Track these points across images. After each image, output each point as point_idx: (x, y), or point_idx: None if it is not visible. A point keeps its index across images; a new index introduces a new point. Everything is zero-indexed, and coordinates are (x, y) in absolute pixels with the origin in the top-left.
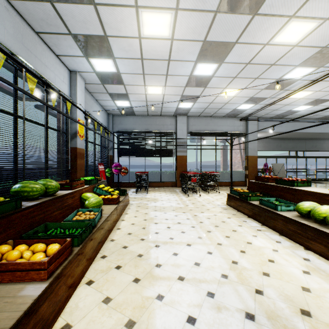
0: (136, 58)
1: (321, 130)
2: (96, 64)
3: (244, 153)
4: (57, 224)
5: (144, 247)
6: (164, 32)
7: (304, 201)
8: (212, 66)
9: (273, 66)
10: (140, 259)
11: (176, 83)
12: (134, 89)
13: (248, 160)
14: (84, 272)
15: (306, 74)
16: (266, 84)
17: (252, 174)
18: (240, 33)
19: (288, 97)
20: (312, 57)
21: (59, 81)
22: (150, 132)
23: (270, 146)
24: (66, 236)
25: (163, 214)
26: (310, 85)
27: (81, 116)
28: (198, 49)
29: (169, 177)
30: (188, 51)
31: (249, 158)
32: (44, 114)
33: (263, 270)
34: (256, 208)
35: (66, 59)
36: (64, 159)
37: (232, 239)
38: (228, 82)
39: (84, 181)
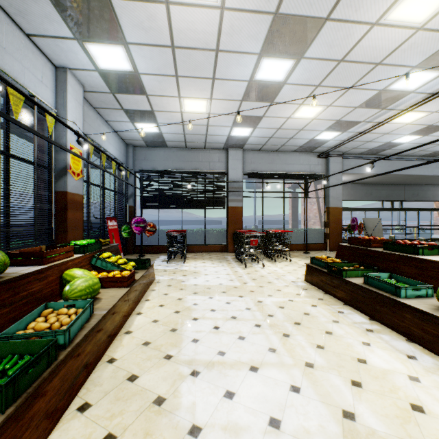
0: (164, 46)
1: (428, 172)
2: (98, 55)
3: (323, 204)
4: None
5: (170, 377)
6: None
7: None
8: (284, 64)
9: (379, 66)
10: (158, 413)
11: (228, 93)
12: (164, 104)
13: (329, 213)
14: None
15: (424, 83)
16: (362, 99)
17: (335, 232)
18: None
19: (390, 122)
20: None
21: (34, 80)
22: (189, 172)
23: (356, 194)
24: None
25: (208, 299)
26: (428, 101)
27: (76, 142)
28: (264, 30)
29: (217, 237)
30: (248, 34)
31: (330, 210)
32: None
33: (413, 438)
34: (359, 290)
35: (45, 43)
36: (45, 210)
37: (330, 353)
38: (307, 94)
39: (73, 247)
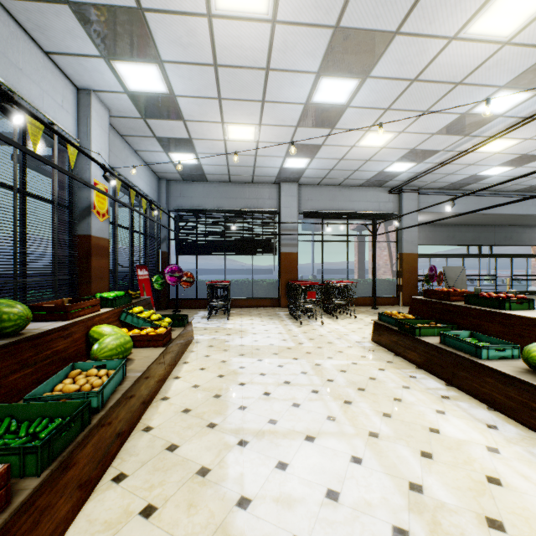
0: (205, 64)
1: (523, 211)
2: (128, 75)
3: (395, 249)
4: (5, 409)
5: (214, 447)
6: (257, 2)
7: (530, 338)
8: (347, 84)
9: (459, 86)
10: (203, 484)
11: (280, 118)
12: (204, 130)
13: (402, 261)
14: (57, 534)
15: (515, 105)
16: (440, 124)
17: (409, 284)
18: (407, 10)
19: (475, 151)
20: (532, 70)
21: (53, 105)
22: (234, 211)
23: (436, 237)
24: (6, 450)
25: (256, 362)
26: (519, 126)
27: (101, 177)
28: (323, 46)
29: (267, 289)
30: (304, 50)
31: (403, 257)
32: (14, 165)
33: (486, 511)
34: (434, 351)
35: (66, 62)
36: (65, 257)
37: (398, 422)
38: (374, 119)
39: (99, 300)
